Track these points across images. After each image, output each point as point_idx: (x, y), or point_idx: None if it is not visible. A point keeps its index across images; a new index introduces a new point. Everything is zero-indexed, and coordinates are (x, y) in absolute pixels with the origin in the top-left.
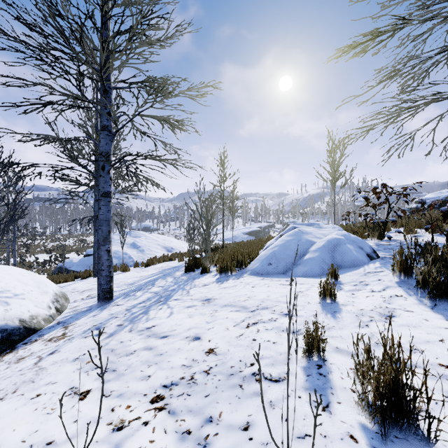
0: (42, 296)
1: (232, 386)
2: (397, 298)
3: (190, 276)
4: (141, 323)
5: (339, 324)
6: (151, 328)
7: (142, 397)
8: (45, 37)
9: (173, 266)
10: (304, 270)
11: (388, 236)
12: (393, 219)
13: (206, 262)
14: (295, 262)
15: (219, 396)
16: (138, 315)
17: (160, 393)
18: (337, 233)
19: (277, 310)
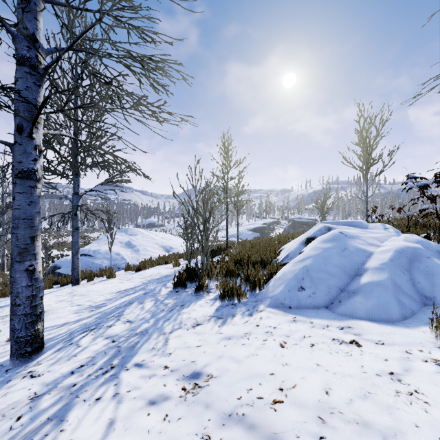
0: None
1: None
2: None
3: (178, 299)
4: None
5: None
6: None
7: None
8: None
9: (164, 274)
10: (369, 306)
11: None
12: None
13: (201, 277)
14: (344, 286)
15: None
16: (41, 426)
17: None
18: (405, 238)
19: None
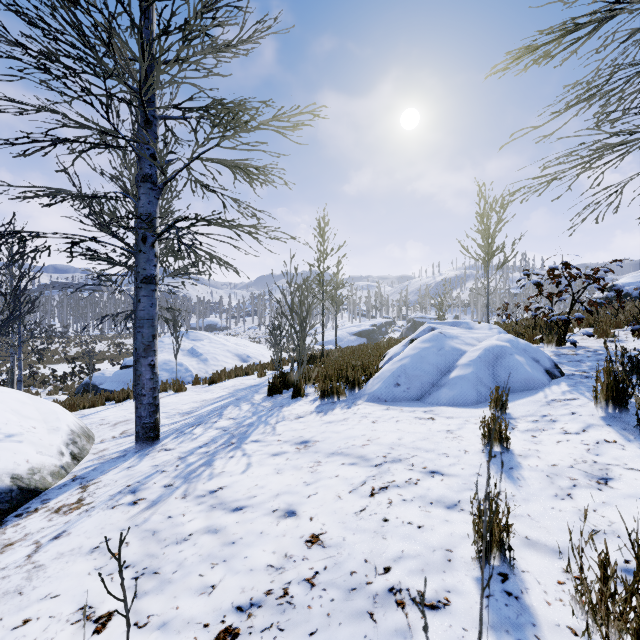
0: (50, 436)
1: (356, 613)
2: (608, 446)
3: (275, 402)
4: (201, 482)
5: (522, 492)
6: (217, 492)
7: (200, 632)
8: (54, 38)
9: (250, 384)
10: (451, 395)
11: (572, 342)
12: (579, 315)
13: (299, 380)
14: (436, 381)
15: (334, 635)
16: (198, 468)
17: (232, 624)
18: (498, 337)
19: (417, 464)
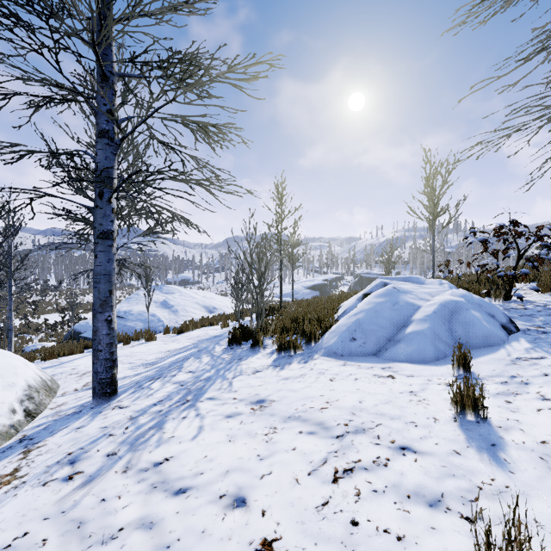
0: (4, 392)
1: None
2: None
3: (234, 354)
4: (147, 450)
5: (517, 481)
6: (162, 465)
7: None
8: None
9: (213, 335)
10: (409, 351)
11: (519, 296)
12: (524, 271)
13: (257, 333)
14: (392, 336)
15: None
16: (147, 431)
17: None
18: (452, 293)
19: (383, 436)
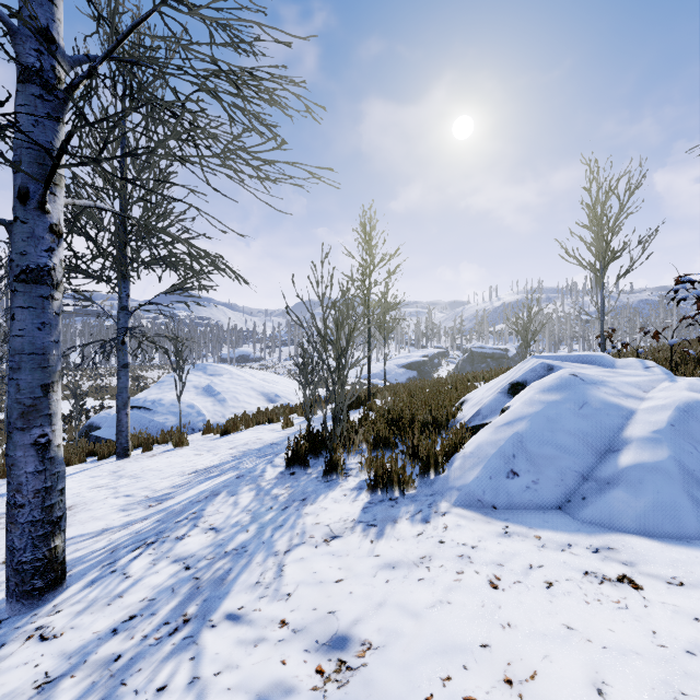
0: None
1: None
2: None
3: (295, 489)
4: None
5: None
6: None
7: None
8: None
9: (268, 441)
10: (640, 509)
11: None
12: None
13: (335, 450)
14: (588, 470)
15: None
16: None
17: None
18: (690, 385)
19: None
